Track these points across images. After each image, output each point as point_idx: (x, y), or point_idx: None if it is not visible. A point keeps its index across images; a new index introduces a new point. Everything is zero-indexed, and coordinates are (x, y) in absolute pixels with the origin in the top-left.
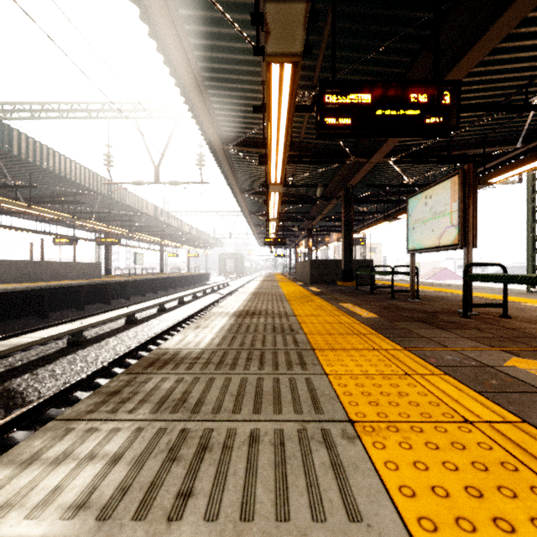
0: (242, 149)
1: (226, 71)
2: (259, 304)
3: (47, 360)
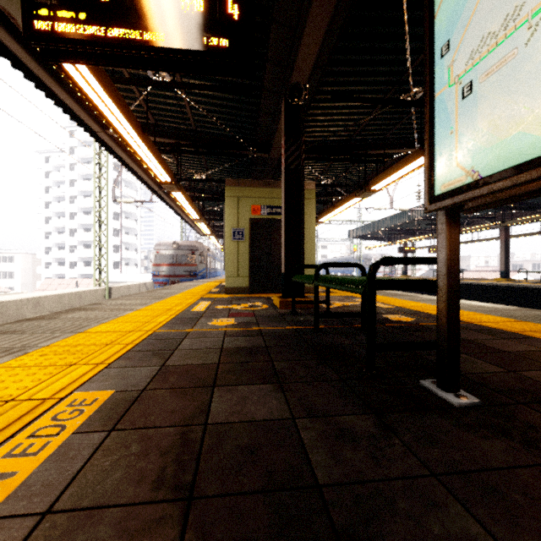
0: None
1: None
2: None
3: None
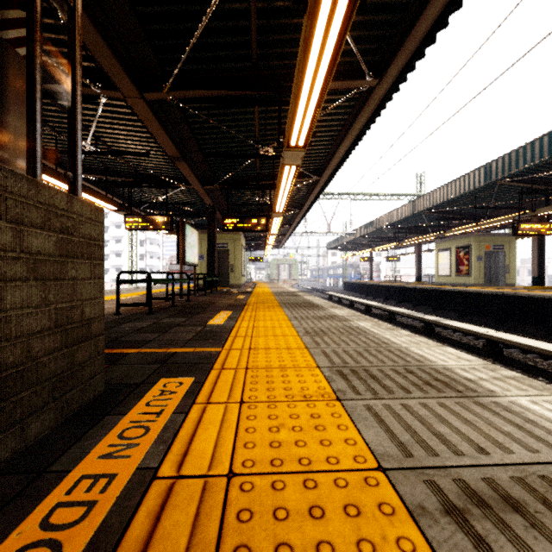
0: (349, 82)
1: (320, 134)
2: (294, 298)
3: (452, 342)
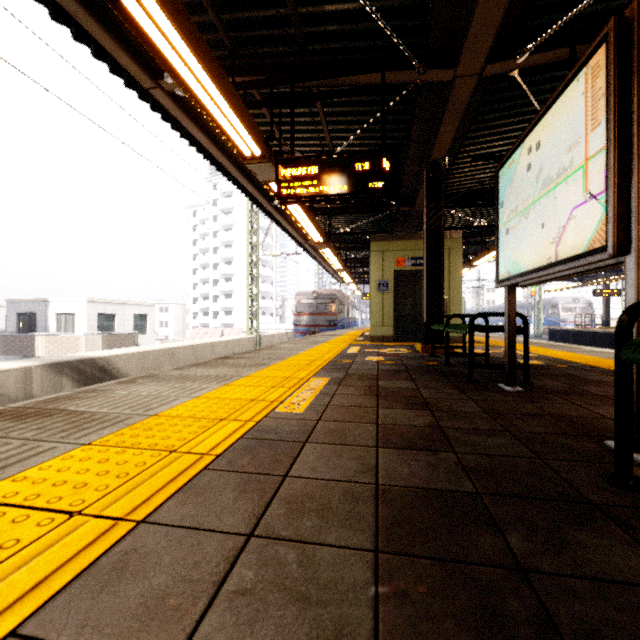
0: None
1: None
2: None
3: None
